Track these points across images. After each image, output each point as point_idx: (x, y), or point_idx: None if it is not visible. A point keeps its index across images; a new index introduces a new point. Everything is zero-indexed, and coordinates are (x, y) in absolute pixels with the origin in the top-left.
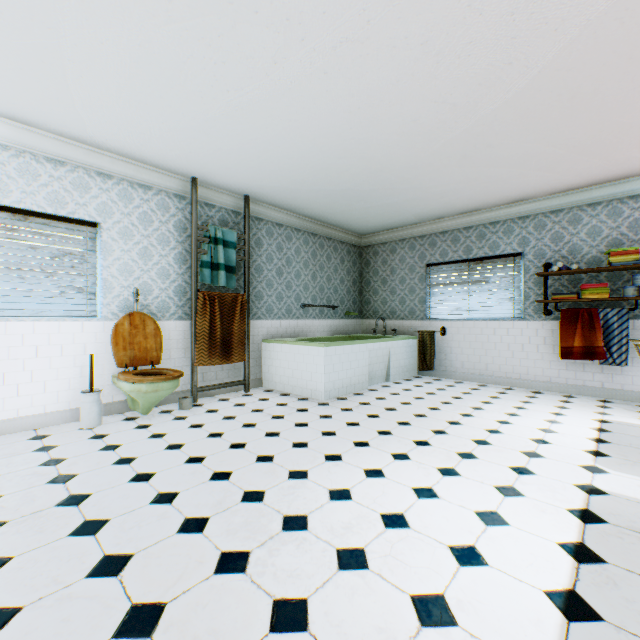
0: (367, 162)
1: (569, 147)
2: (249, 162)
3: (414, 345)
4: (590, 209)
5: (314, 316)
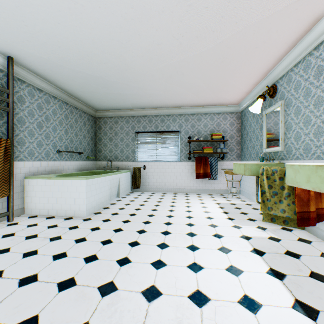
0: (120, 62)
1: (208, 86)
2: (23, 25)
3: (129, 175)
4: (204, 115)
5: (67, 159)
